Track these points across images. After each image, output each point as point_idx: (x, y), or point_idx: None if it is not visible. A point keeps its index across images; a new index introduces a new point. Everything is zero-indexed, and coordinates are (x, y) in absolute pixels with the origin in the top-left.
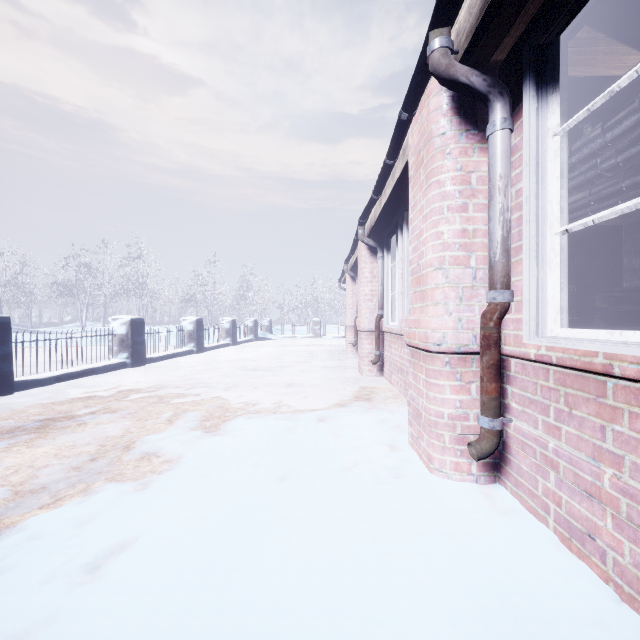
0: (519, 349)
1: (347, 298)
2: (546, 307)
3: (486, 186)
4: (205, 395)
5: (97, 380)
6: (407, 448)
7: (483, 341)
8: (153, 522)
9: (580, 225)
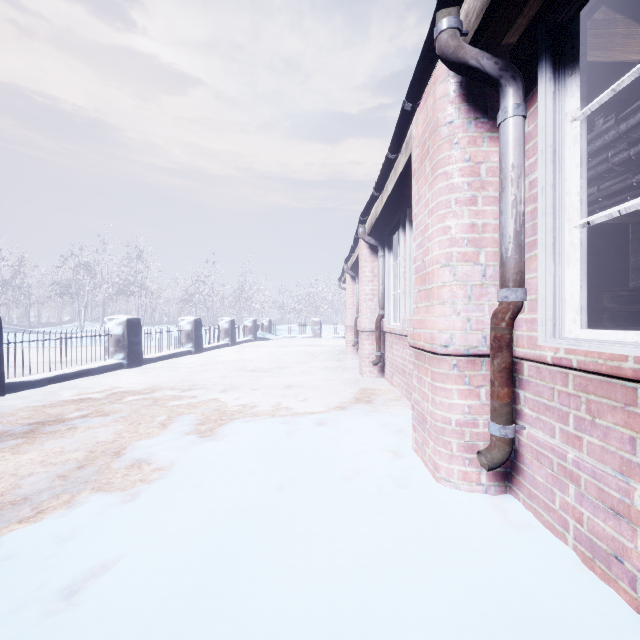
0: (534, 351)
1: (347, 298)
2: (564, 306)
3: (496, 178)
4: (201, 397)
5: (92, 381)
6: (411, 454)
7: (494, 343)
8: (139, 539)
9: (604, 216)
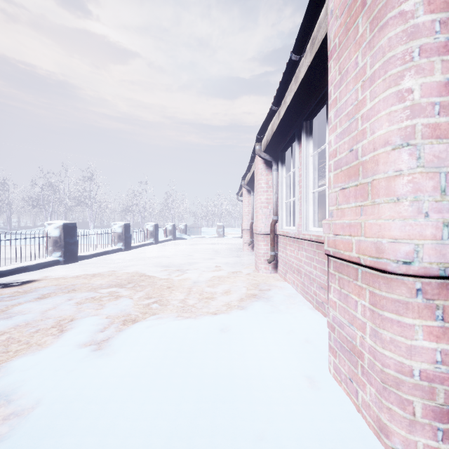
0: None
1: (244, 207)
2: None
3: None
4: (114, 295)
5: (26, 277)
6: (331, 385)
7: None
8: None
9: None
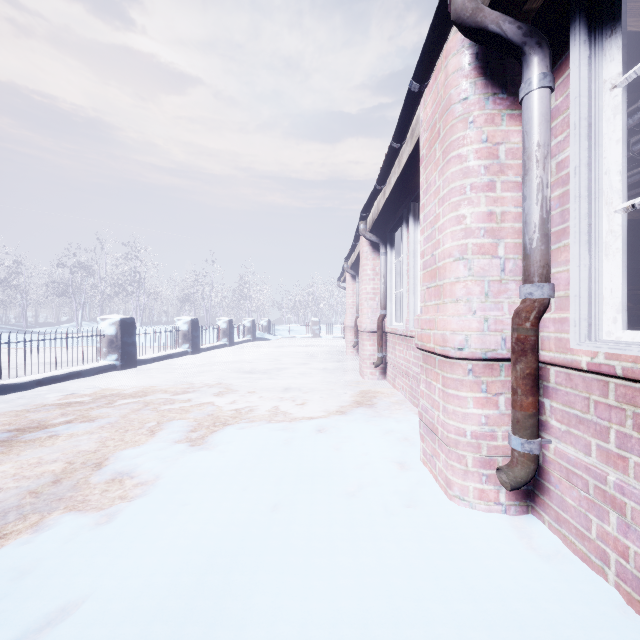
0: (564, 356)
1: (347, 297)
2: (601, 304)
3: (517, 160)
4: (195, 401)
5: (82, 384)
6: (419, 467)
7: (517, 345)
8: (109, 574)
9: None
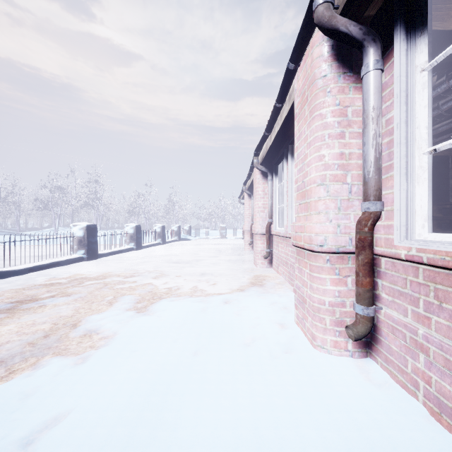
0: (390, 250)
1: (245, 210)
2: (414, 215)
3: (359, 118)
4: (139, 282)
5: (60, 270)
6: (294, 326)
7: (359, 243)
8: (85, 396)
9: (448, 144)
